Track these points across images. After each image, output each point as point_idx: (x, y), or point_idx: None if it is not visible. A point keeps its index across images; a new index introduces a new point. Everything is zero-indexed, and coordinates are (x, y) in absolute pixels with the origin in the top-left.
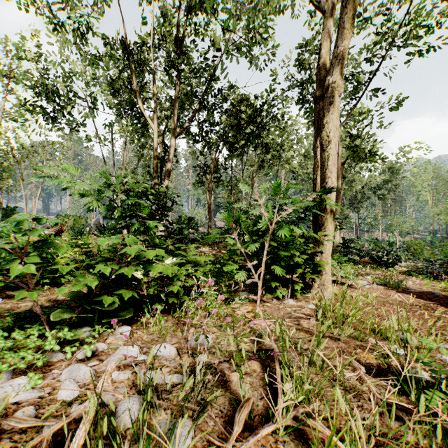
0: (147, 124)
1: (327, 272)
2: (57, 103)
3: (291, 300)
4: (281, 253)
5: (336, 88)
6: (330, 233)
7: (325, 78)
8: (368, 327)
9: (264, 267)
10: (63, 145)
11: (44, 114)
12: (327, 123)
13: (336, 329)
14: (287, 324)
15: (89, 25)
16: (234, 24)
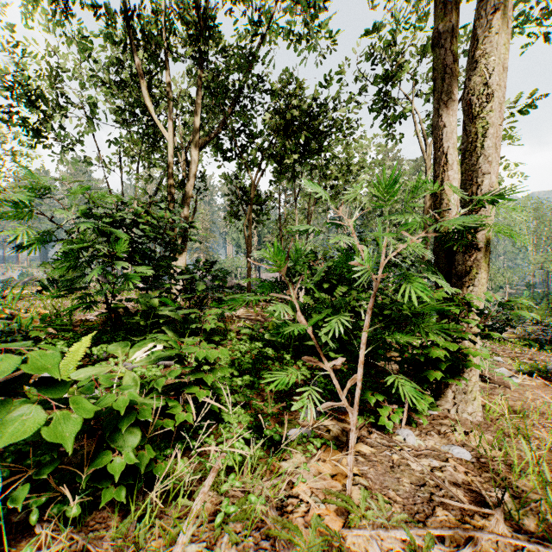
0: (161, 133)
1: (473, 368)
2: (42, 110)
3: (411, 434)
4: (398, 336)
5: None
6: (483, 290)
7: None
8: None
9: (361, 372)
10: (30, 157)
11: (23, 125)
12: (486, 55)
13: None
14: None
15: None
16: None
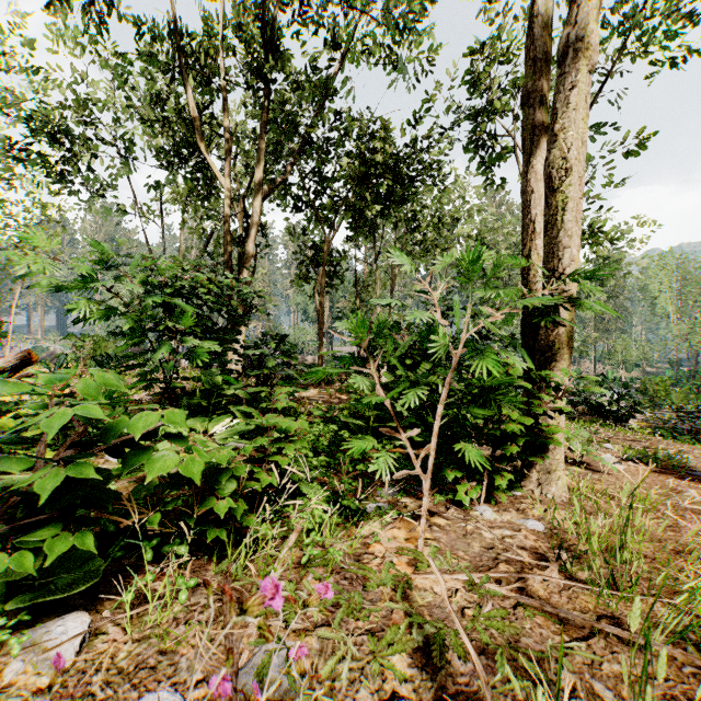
0: (214, 178)
1: (557, 446)
2: (67, 148)
3: (488, 510)
4: (471, 409)
5: (586, 51)
6: (566, 365)
7: (546, 55)
8: (696, 595)
9: (434, 442)
10: (62, 210)
11: (45, 166)
12: (564, 130)
13: (615, 599)
14: (499, 593)
15: (111, 2)
16: (362, 3)
